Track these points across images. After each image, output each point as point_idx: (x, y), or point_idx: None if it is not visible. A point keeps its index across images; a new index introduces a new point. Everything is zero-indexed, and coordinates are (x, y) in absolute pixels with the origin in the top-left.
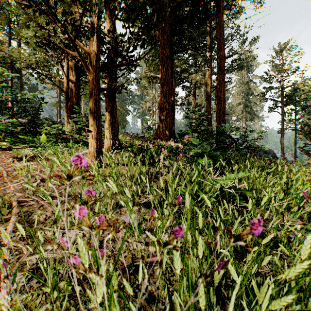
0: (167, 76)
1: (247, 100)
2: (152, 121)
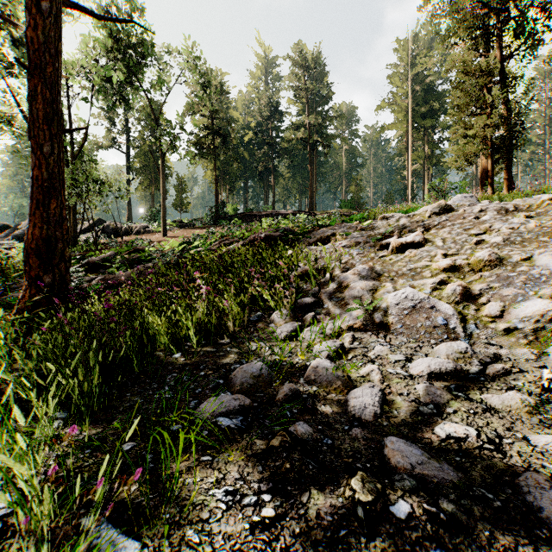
0: None
1: None
2: None
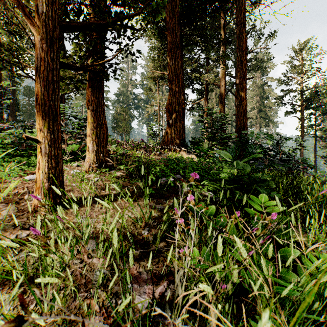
0: (177, 70)
1: (261, 104)
2: (159, 127)
